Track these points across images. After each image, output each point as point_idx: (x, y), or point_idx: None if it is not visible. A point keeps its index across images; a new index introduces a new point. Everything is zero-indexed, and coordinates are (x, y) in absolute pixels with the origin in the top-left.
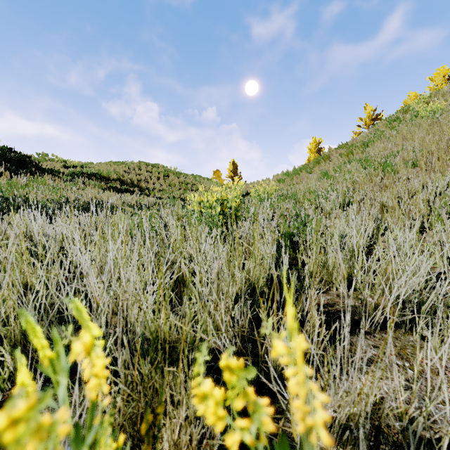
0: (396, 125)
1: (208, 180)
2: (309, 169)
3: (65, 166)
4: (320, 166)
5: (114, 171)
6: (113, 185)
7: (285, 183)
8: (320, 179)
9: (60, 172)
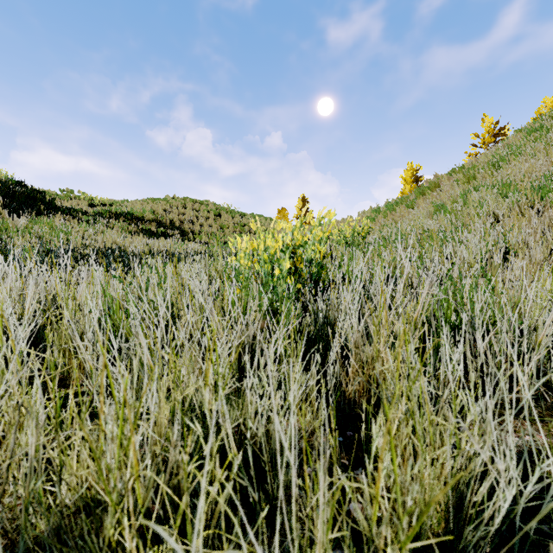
0: (544, 136)
1: (271, 220)
2: (409, 203)
3: (91, 204)
4: (426, 198)
5: (151, 210)
6: (147, 228)
7: (376, 223)
8: (434, 215)
9: (81, 212)
